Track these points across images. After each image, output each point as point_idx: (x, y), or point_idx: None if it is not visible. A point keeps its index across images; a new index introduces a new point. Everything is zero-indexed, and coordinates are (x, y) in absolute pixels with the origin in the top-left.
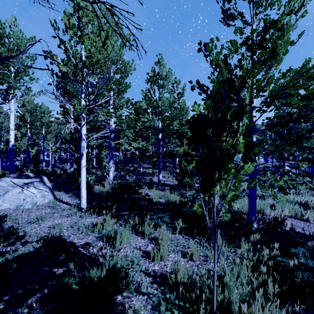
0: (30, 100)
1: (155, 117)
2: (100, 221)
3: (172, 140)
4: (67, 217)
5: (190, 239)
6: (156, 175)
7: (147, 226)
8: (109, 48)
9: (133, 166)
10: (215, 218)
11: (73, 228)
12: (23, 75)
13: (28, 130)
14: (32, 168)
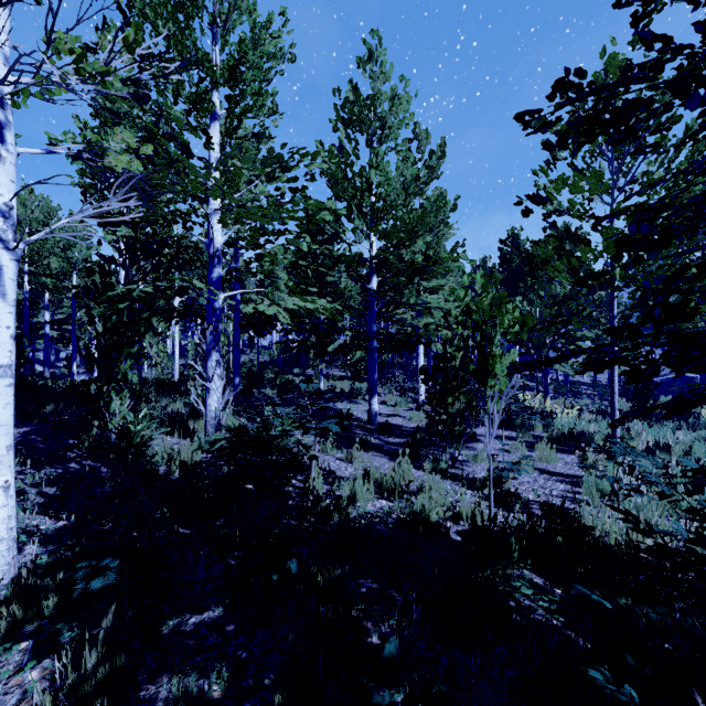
0: (30, 200)
1: (359, 220)
2: None
3: (411, 295)
4: None
5: None
6: (361, 399)
7: None
8: None
9: (303, 374)
10: None
11: None
12: None
13: (26, 279)
14: None
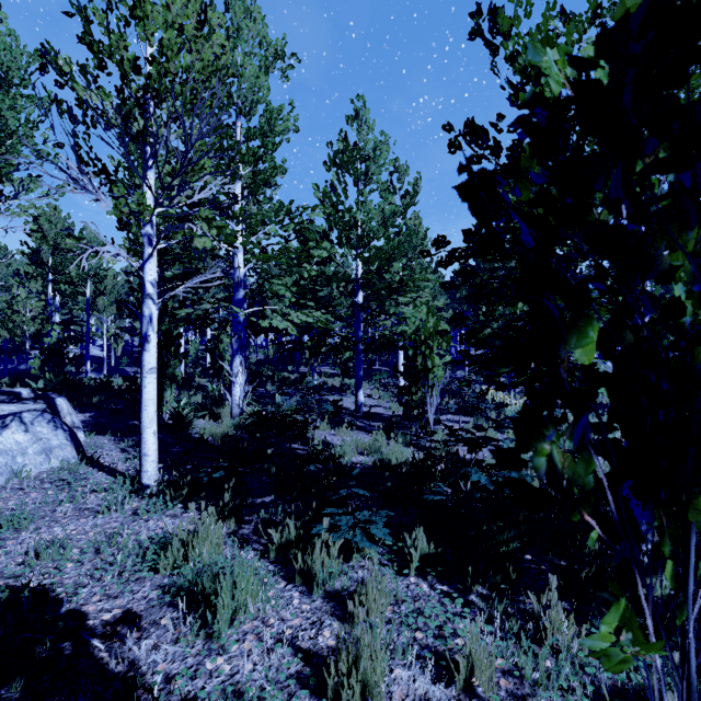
0: (54, 216)
1: (347, 249)
2: (179, 535)
3: (390, 307)
4: (96, 514)
5: (456, 601)
6: (350, 393)
7: (321, 554)
8: (216, 37)
9: (297, 371)
10: (692, 674)
11: (100, 556)
12: (17, 143)
13: (50, 287)
14: (50, 376)
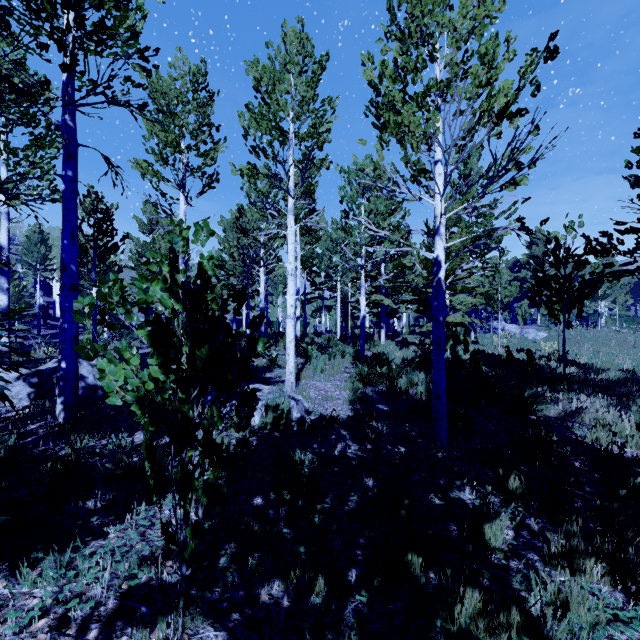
0: None
1: None
2: None
3: None
4: None
5: None
6: None
7: None
8: None
9: None
10: None
11: None
12: None
13: None
14: None
